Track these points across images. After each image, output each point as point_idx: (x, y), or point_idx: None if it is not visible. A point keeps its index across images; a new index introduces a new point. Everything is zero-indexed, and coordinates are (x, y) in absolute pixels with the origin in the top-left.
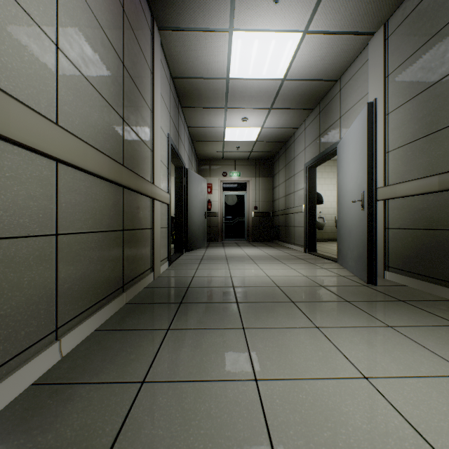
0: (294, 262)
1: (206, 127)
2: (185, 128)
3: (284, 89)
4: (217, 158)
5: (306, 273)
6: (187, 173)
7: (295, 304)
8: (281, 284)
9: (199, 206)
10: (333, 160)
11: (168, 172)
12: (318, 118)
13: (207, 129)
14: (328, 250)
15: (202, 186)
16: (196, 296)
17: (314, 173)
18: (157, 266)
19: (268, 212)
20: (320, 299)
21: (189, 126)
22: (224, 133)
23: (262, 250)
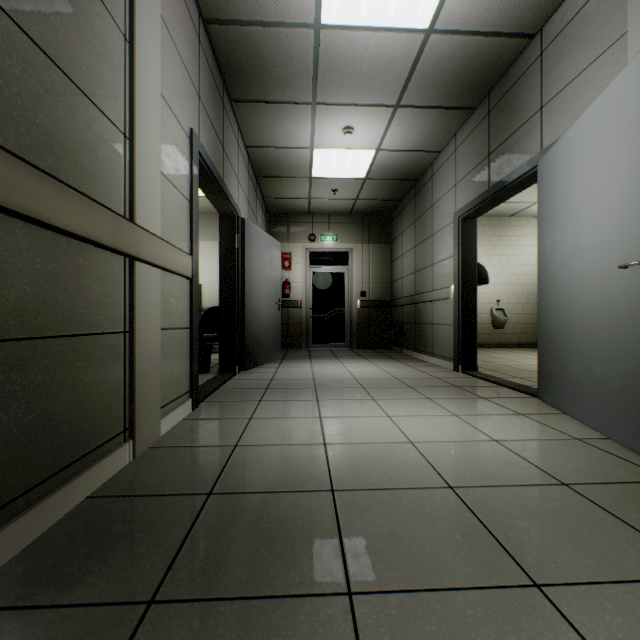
0: (449, 396)
1: (279, 147)
2: (240, 146)
3: (427, 57)
4: (300, 212)
5: (493, 432)
6: (243, 227)
7: (558, 609)
8: (455, 476)
9: (267, 288)
10: (488, 216)
11: (190, 211)
12: (485, 123)
13: (281, 152)
14: (493, 365)
15: (272, 253)
16: (219, 548)
17: (473, 228)
18: (148, 421)
19: (383, 301)
20: (618, 567)
21: (248, 145)
22: (312, 161)
23: (377, 367)
